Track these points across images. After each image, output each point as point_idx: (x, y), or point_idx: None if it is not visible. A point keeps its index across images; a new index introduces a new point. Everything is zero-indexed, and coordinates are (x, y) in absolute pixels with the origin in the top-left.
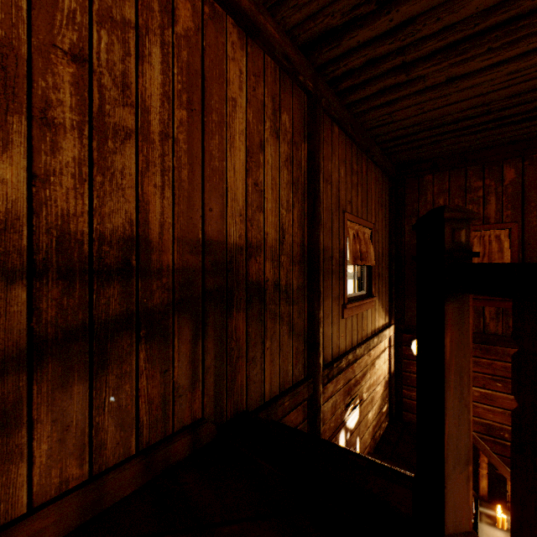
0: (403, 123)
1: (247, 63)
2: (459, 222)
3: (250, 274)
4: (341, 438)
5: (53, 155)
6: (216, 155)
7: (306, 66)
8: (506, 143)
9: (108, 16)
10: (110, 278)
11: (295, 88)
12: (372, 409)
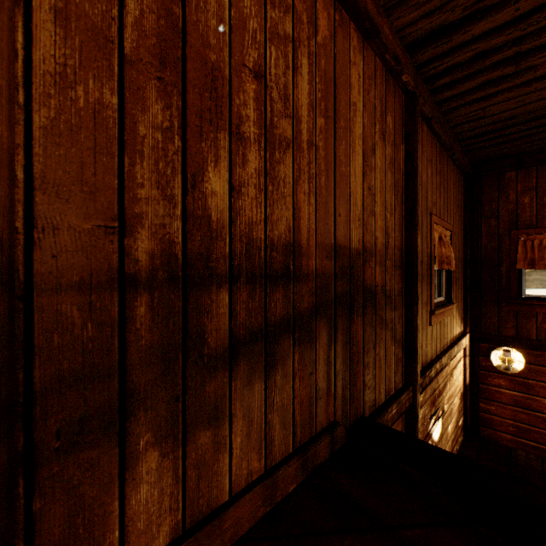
0: (495, 118)
1: (363, 66)
2: None
3: (365, 279)
4: None
5: (243, 167)
6: (342, 161)
7: (409, 65)
8: None
9: (275, 32)
10: (276, 282)
11: (396, 88)
12: (451, 422)
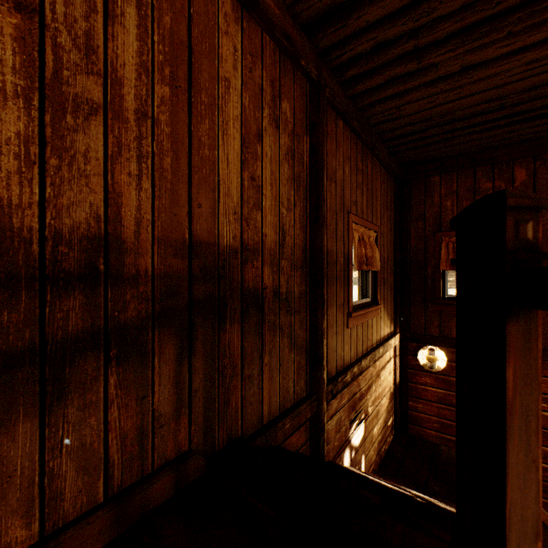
0: (411, 119)
1: (242, 39)
2: (525, 212)
3: (246, 281)
4: (345, 457)
5: None
6: (205, 142)
7: (309, 49)
8: (517, 142)
9: None
10: (69, 286)
11: (297, 74)
12: (378, 424)
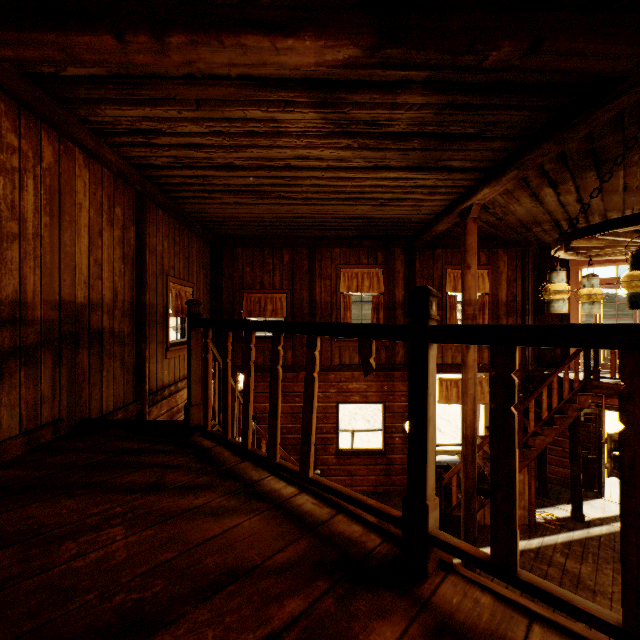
0: (214, 215)
1: (90, 176)
2: (196, 305)
3: (92, 324)
4: None
5: None
6: (68, 243)
7: (136, 175)
8: (283, 237)
9: (4, 167)
10: (5, 325)
11: (126, 187)
12: None
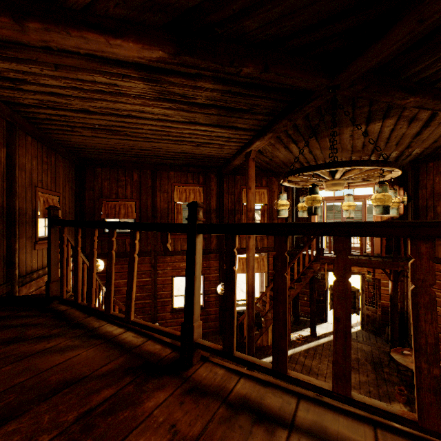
0: (76, 143)
1: None
2: (55, 210)
3: None
4: None
5: None
6: None
7: (6, 109)
8: (133, 162)
9: None
10: None
11: None
12: None
